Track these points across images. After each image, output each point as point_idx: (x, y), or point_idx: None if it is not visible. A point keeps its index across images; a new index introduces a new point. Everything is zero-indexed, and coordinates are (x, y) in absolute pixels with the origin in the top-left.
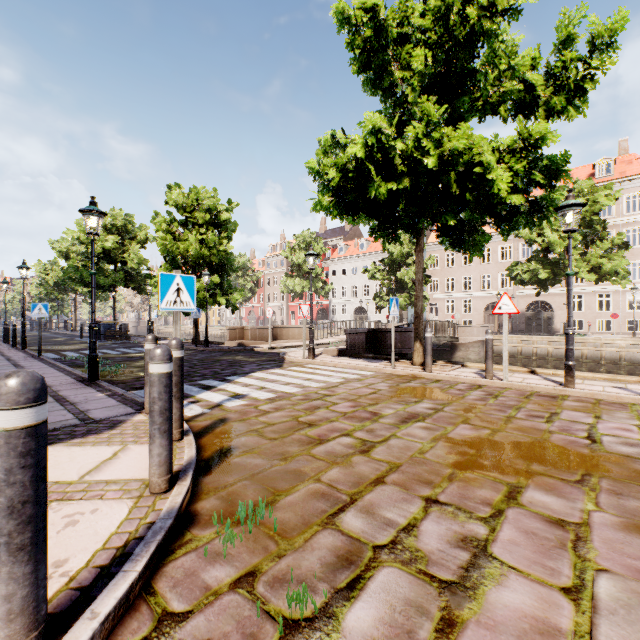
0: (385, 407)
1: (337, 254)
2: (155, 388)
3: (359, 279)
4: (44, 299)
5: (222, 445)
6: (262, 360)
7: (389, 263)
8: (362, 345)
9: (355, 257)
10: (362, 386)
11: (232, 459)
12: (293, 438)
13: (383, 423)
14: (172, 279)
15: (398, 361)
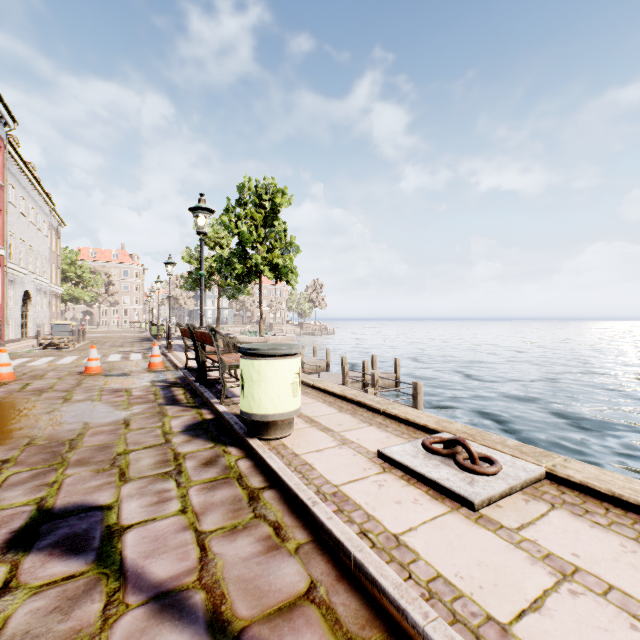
0: None
1: None
2: None
3: None
4: None
5: None
6: None
7: None
8: None
9: None
10: None
11: None
12: None
13: None
14: None
15: None
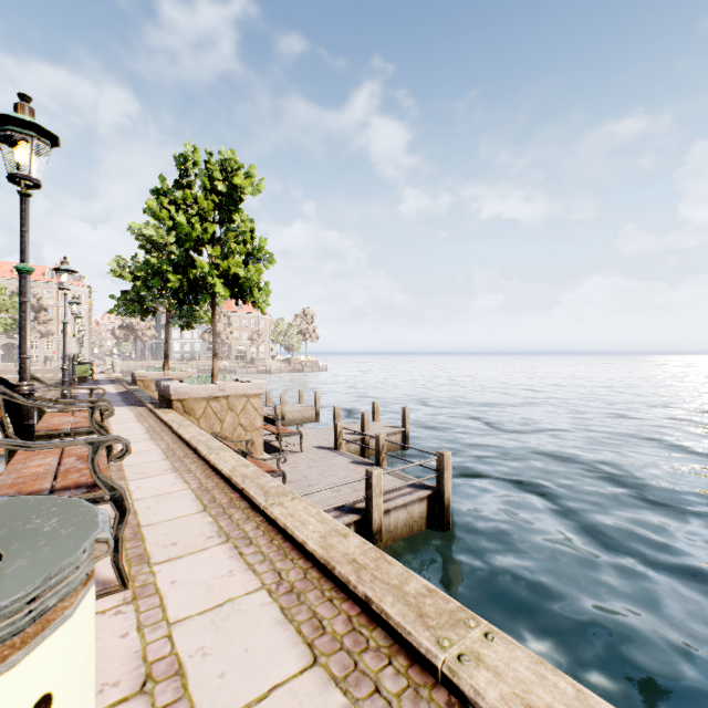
0: None
1: None
2: None
3: None
4: None
5: None
6: None
7: None
8: None
9: None
10: None
11: None
12: None
13: None
14: None
15: None
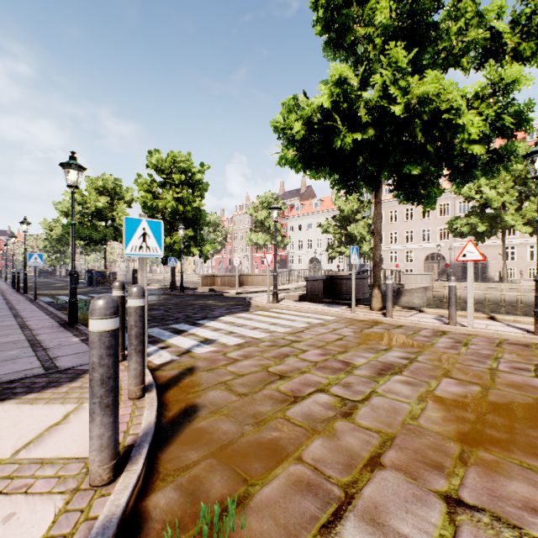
0: (355, 356)
1: (294, 212)
2: (95, 350)
3: (313, 233)
4: (50, 251)
5: (187, 402)
6: (230, 304)
7: (340, 219)
8: (321, 291)
9: (310, 214)
10: (327, 331)
11: (197, 423)
12: (264, 394)
13: (358, 375)
14: (137, 223)
15: (356, 306)
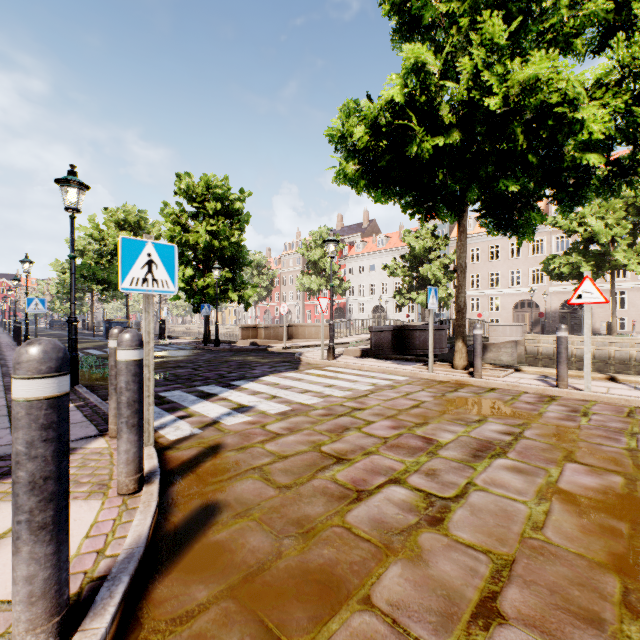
0: (439, 429)
1: (354, 251)
2: (19, 432)
3: (377, 277)
4: (63, 298)
5: (204, 499)
6: (275, 361)
7: (410, 259)
8: (388, 345)
9: (373, 254)
10: (398, 396)
11: (214, 534)
12: (315, 486)
13: (446, 458)
14: (140, 247)
15: (434, 363)
